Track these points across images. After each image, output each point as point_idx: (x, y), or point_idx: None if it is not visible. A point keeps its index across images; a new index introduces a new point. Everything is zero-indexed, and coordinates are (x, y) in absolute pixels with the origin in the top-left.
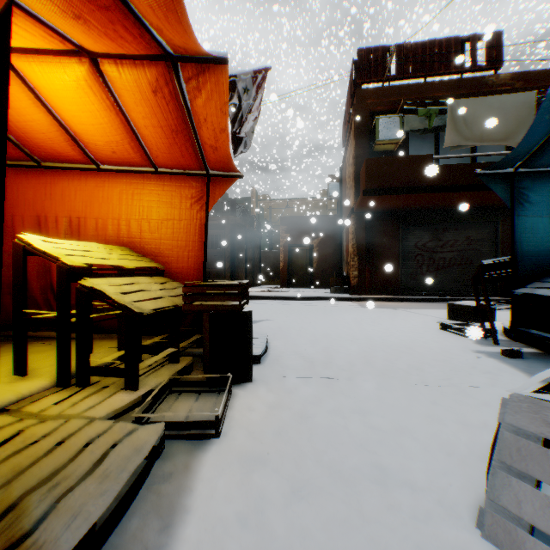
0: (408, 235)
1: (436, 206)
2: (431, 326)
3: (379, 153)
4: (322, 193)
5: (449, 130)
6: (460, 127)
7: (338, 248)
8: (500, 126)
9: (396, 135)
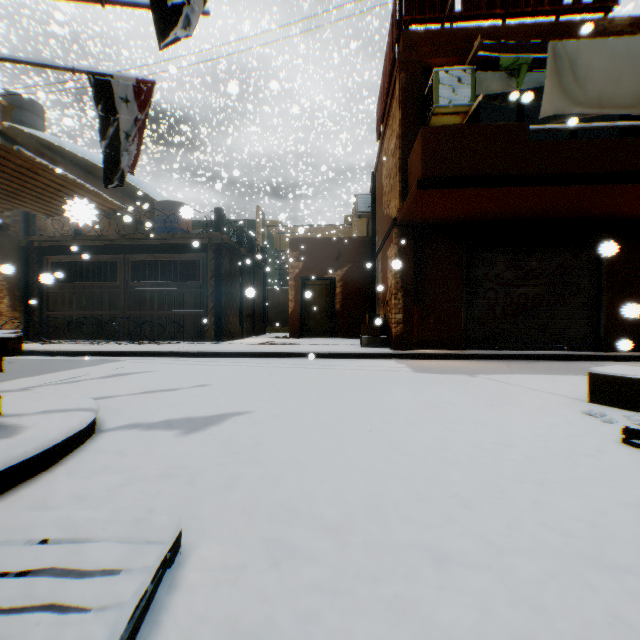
0: (475, 260)
1: (519, 216)
2: (591, 430)
3: None
4: (346, 220)
5: (549, 89)
6: (567, 85)
7: (369, 283)
8: (628, 86)
9: (466, 99)
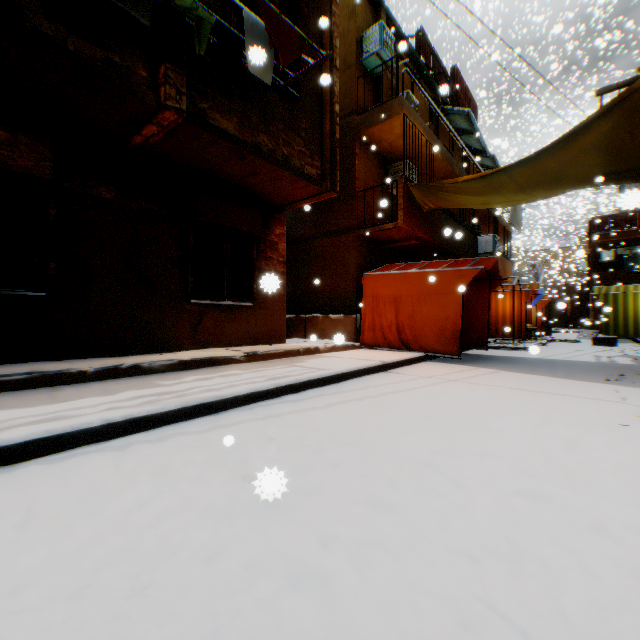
0: None
1: None
2: None
3: (603, 263)
4: (580, 240)
5: (637, 257)
6: None
7: (585, 304)
8: None
9: (610, 258)
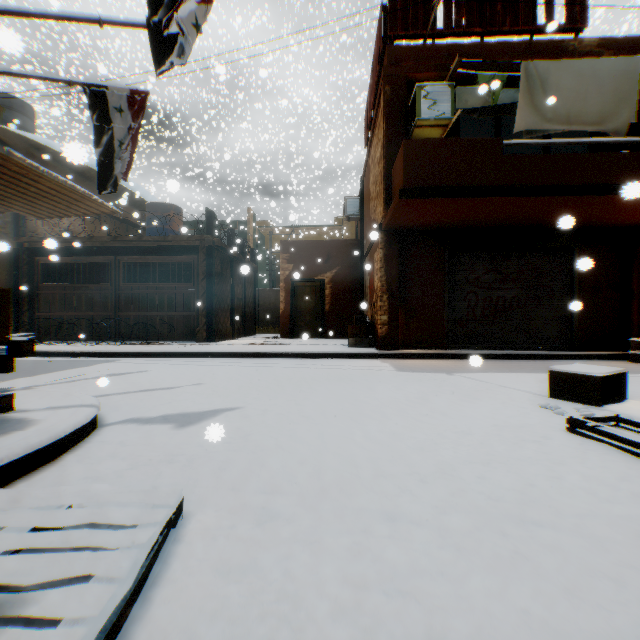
0: (457, 264)
1: (497, 223)
2: (544, 421)
3: None
4: (337, 221)
5: (522, 105)
6: (538, 102)
7: (358, 285)
8: (594, 104)
9: (446, 113)
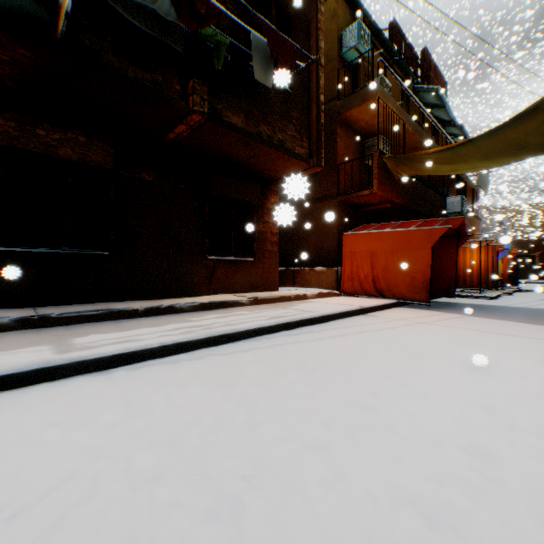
0: None
1: None
2: None
3: None
4: None
5: None
6: None
7: None
8: None
9: None
